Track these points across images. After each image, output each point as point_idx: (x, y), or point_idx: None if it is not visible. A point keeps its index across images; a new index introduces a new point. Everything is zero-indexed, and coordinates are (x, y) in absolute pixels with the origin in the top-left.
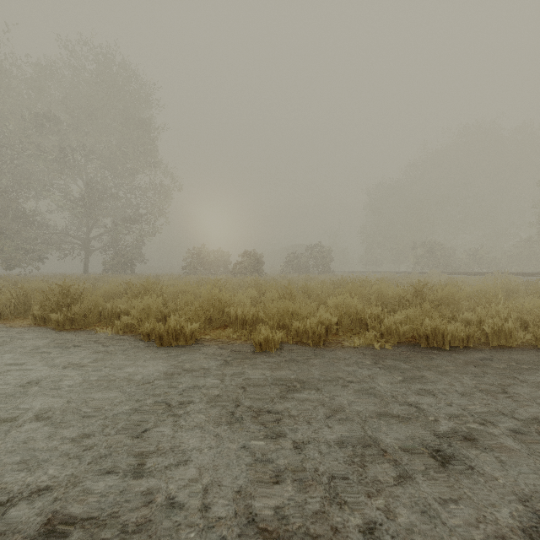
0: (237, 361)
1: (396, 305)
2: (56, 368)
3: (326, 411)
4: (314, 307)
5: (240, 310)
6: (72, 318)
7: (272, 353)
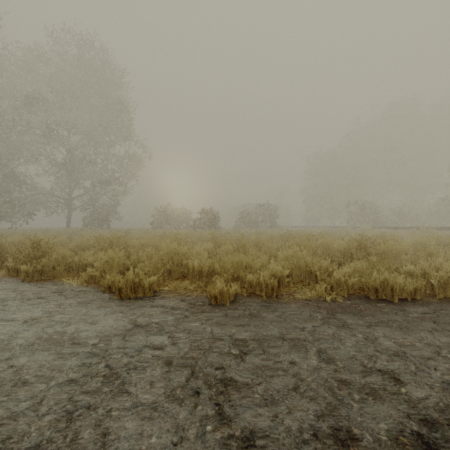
0: (192, 315)
1: (341, 257)
2: (11, 323)
3: (286, 379)
4: (266, 260)
5: (197, 262)
6: (42, 270)
7: (226, 307)
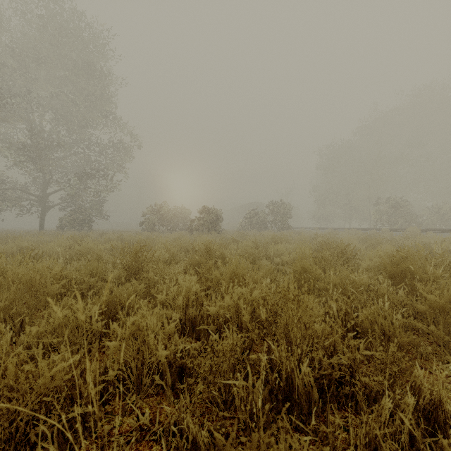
0: None
1: None
2: None
3: None
4: None
5: None
6: None
7: None
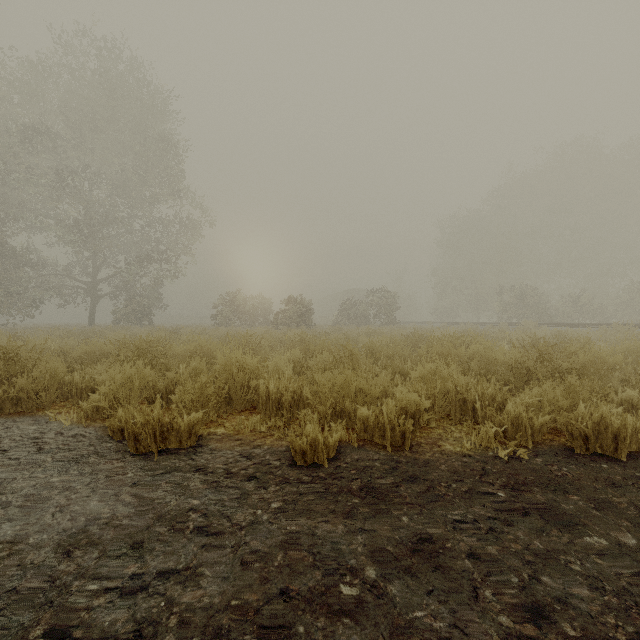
0: (260, 491)
1: (510, 374)
2: None
3: None
4: (388, 380)
5: (275, 384)
6: (18, 396)
7: (323, 470)
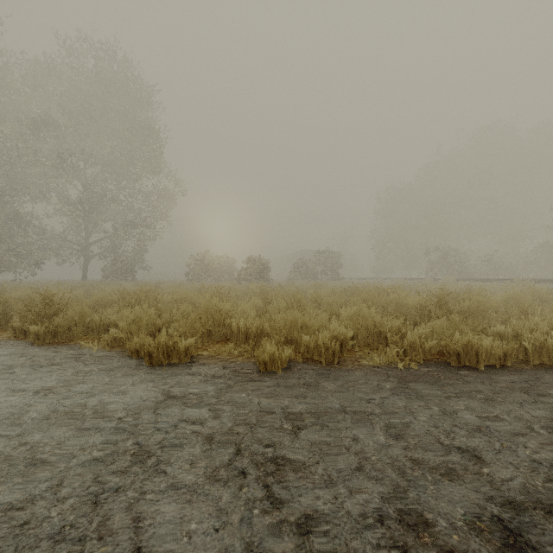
0: (237, 385)
1: (417, 315)
2: (21, 394)
3: (348, 458)
4: (326, 318)
5: (243, 321)
6: (55, 331)
7: (278, 375)
